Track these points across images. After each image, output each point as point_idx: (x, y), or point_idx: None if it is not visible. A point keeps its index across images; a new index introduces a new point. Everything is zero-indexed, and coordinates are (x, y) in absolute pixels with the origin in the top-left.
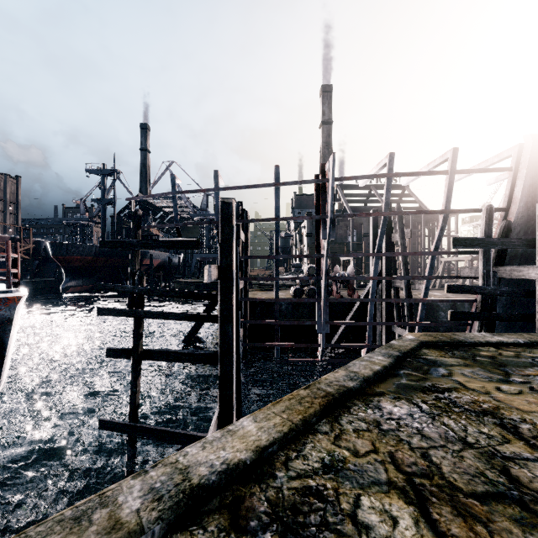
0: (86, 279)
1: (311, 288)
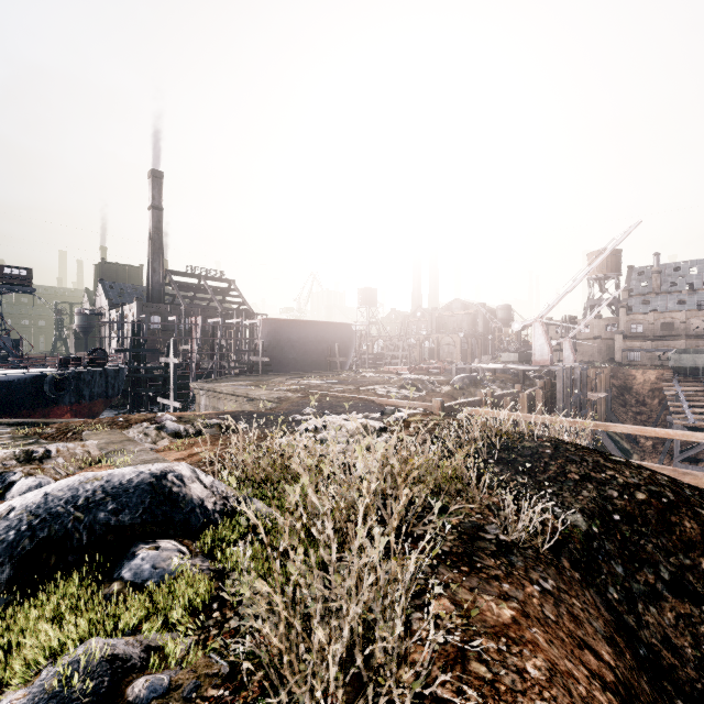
0: None
1: None
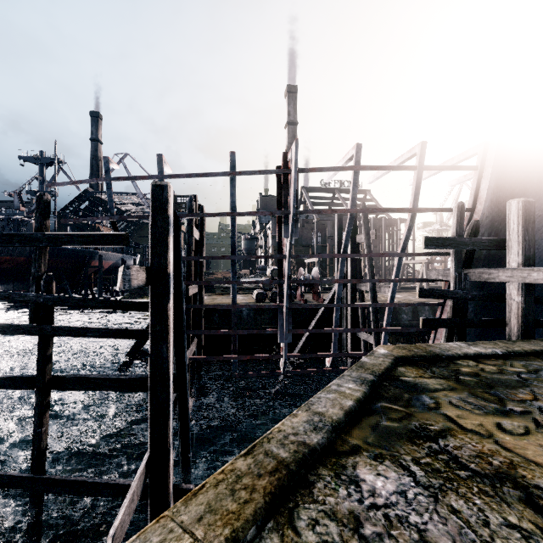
0: (18, 283)
1: (274, 292)
